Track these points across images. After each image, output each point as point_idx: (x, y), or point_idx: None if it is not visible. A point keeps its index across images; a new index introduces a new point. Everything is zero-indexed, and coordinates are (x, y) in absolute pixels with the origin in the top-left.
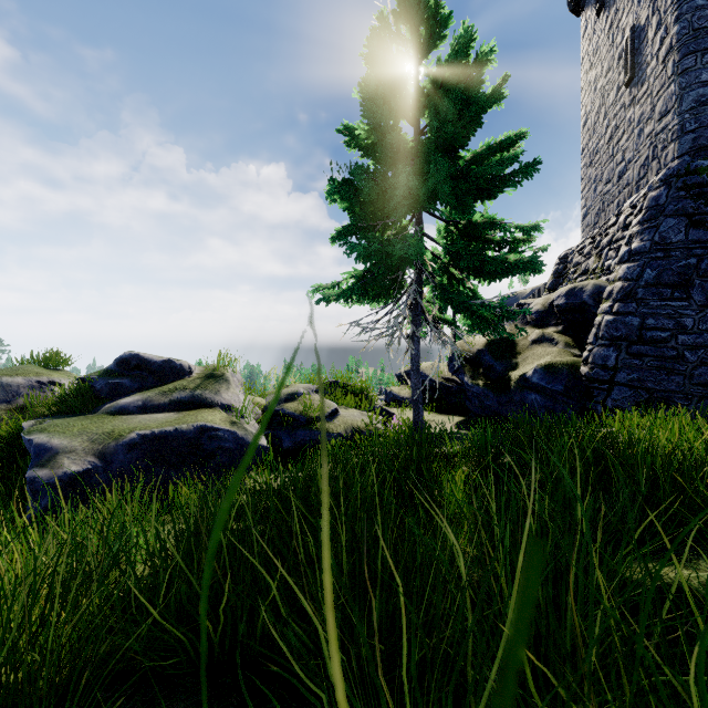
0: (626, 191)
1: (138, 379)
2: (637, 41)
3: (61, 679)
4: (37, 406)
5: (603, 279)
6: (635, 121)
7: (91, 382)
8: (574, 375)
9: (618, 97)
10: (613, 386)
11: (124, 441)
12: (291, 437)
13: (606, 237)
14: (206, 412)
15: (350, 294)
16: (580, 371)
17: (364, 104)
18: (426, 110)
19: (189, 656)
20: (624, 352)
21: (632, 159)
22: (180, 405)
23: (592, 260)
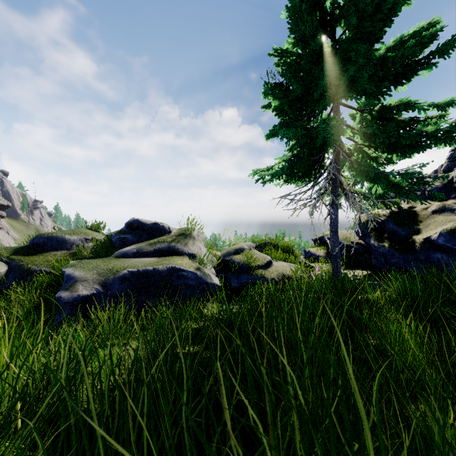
0: None
1: (137, 236)
2: None
3: None
4: (83, 252)
5: None
6: None
7: (110, 237)
8: None
9: None
10: None
11: (119, 275)
12: (237, 279)
13: None
14: (177, 258)
15: (281, 173)
16: None
17: (293, 21)
18: (344, 20)
19: None
20: None
21: None
22: (161, 253)
23: None
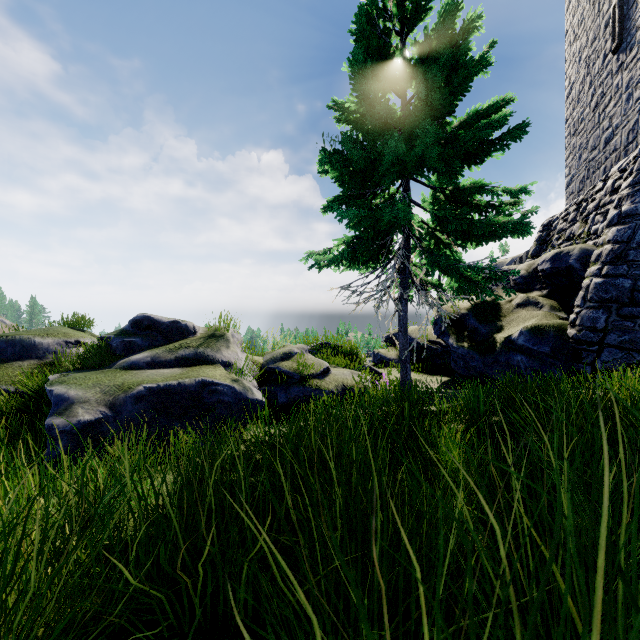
0: (613, 157)
1: (149, 338)
2: (626, 7)
3: (39, 637)
4: (64, 362)
5: (590, 243)
6: (623, 86)
7: (108, 340)
8: (561, 337)
9: (605, 65)
10: (603, 348)
11: (132, 394)
12: (286, 393)
13: (593, 202)
14: (207, 368)
15: (340, 259)
16: (567, 333)
17: (354, 77)
18: (414, 81)
19: (171, 620)
20: (614, 314)
21: (619, 125)
22: (185, 361)
23: (577, 226)
